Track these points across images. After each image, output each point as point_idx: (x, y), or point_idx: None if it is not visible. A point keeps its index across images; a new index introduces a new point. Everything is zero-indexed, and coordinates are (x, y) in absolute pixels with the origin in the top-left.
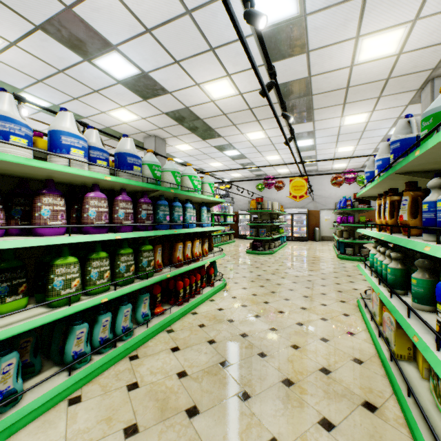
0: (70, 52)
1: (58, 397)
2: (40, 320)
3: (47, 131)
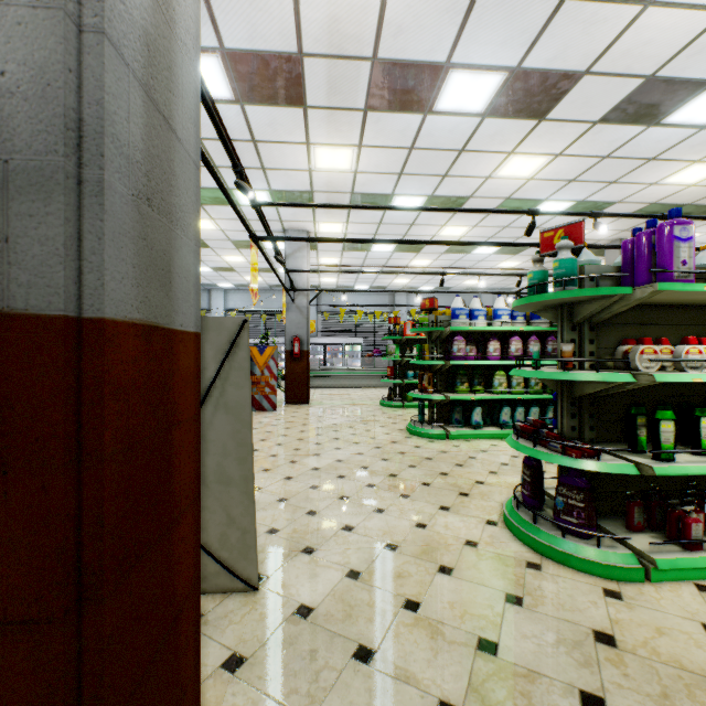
0: (511, 216)
1: (496, 436)
2: (489, 397)
3: (492, 309)
